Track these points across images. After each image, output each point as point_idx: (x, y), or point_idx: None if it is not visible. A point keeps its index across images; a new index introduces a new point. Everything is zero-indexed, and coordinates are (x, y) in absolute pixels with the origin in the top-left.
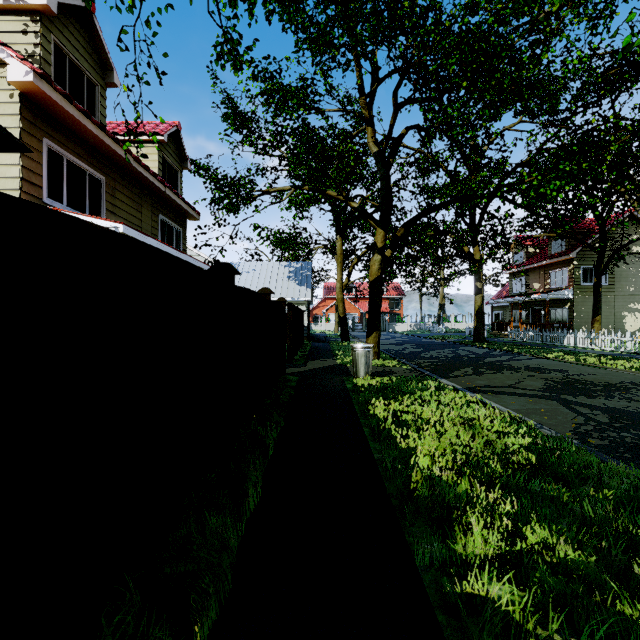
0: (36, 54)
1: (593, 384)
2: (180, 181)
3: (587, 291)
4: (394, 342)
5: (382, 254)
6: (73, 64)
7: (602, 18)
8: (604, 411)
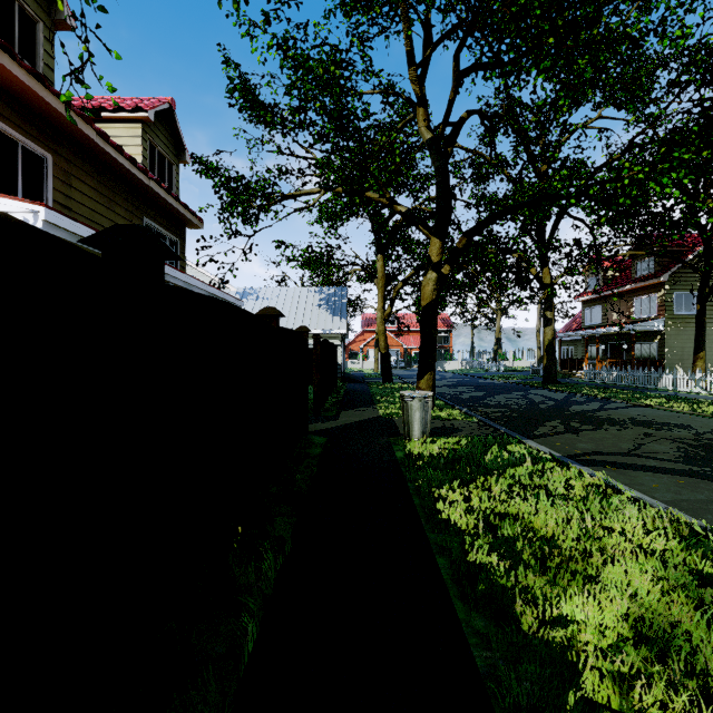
0: None
1: None
2: (176, 177)
3: (681, 322)
4: (446, 383)
5: (438, 271)
6: None
7: None
8: None
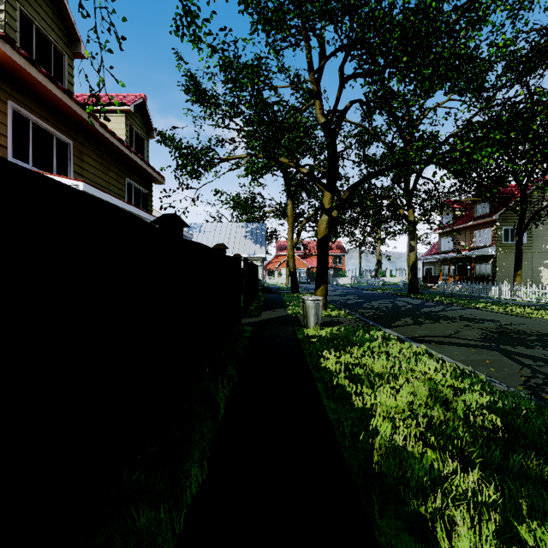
0: (1, 20)
1: (527, 334)
2: (146, 148)
3: (508, 249)
4: (338, 293)
5: (329, 214)
6: (40, 33)
7: (521, 8)
8: (547, 362)
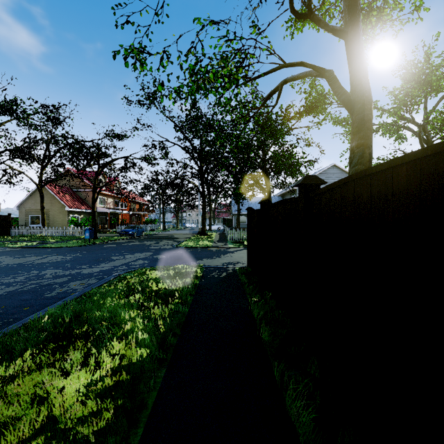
0: None
1: None
2: None
3: None
4: None
5: None
6: None
7: None
8: None
